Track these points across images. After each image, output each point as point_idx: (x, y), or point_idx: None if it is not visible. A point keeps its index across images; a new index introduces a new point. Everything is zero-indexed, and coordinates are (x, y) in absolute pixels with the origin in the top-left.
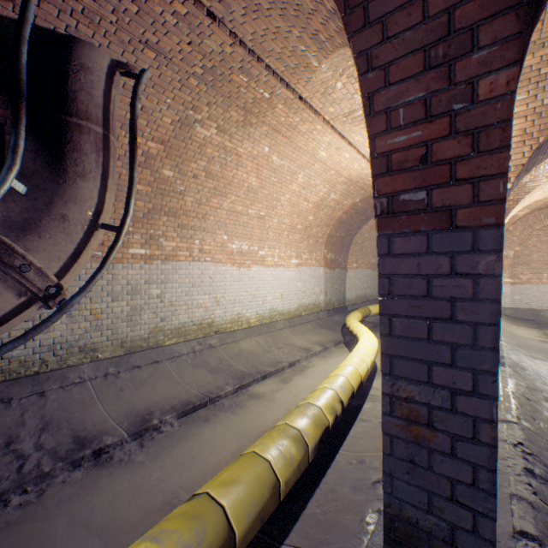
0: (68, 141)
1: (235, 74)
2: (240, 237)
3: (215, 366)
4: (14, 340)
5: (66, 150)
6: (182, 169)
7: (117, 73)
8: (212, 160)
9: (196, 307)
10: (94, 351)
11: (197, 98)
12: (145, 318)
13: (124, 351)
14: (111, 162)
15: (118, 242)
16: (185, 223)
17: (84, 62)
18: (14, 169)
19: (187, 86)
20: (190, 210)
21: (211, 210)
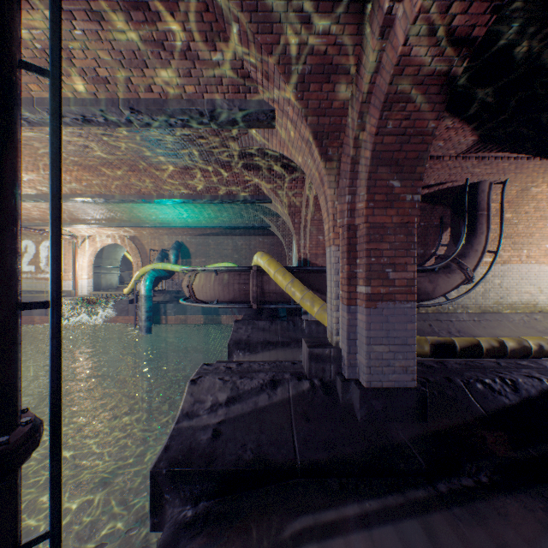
0: (476, 221)
1: None
2: None
3: (541, 330)
4: (463, 293)
5: (476, 225)
6: (517, 211)
7: (492, 185)
8: (539, 201)
9: (523, 293)
10: (466, 308)
11: (534, 178)
12: (490, 296)
13: (479, 311)
14: (490, 224)
15: (495, 258)
16: (515, 241)
17: (482, 189)
18: (463, 237)
19: (529, 176)
20: (519, 232)
21: (536, 229)
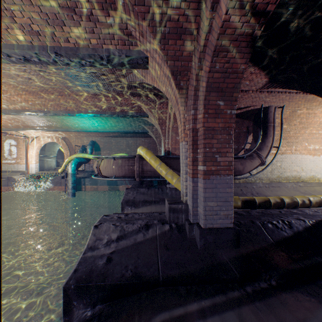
0: (267, 129)
1: (316, 98)
2: (313, 143)
3: (302, 192)
4: (260, 171)
5: (267, 131)
6: (289, 124)
7: (276, 108)
8: (302, 118)
9: (292, 171)
10: (261, 180)
11: (299, 105)
12: (275, 173)
13: (269, 181)
14: (275, 131)
15: (278, 150)
16: (289, 141)
17: (270, 110)
18: (260, 138)
19: (296, 103)
20: (291, 136)
21: (300, 134)
